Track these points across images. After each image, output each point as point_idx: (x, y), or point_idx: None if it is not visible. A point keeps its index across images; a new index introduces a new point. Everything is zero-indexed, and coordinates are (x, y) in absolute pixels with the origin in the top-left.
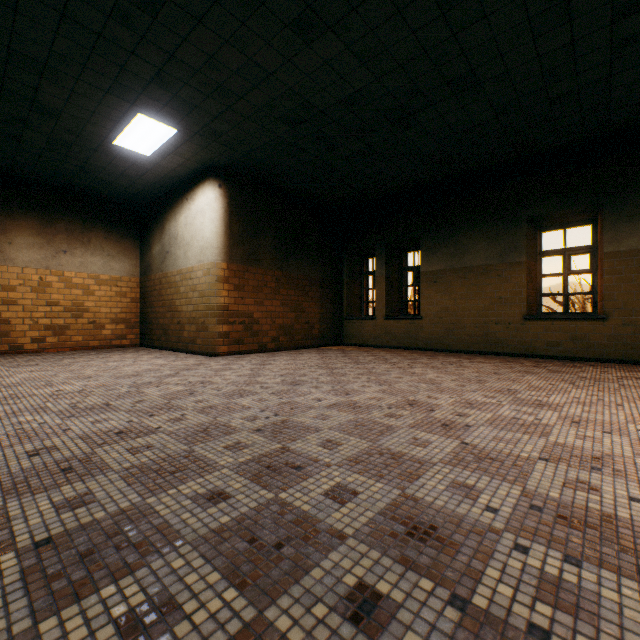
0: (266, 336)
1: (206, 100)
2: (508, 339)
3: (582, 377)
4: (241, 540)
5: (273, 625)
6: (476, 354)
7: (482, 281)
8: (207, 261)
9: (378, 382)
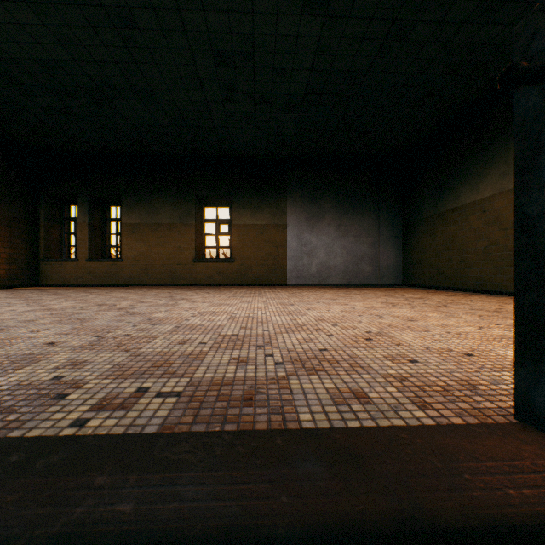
0: None
1: None
2: (185, 275)
3: (216, 291)
4: None
5: None
6: (165, 286)
7: (169, 234)
8: None
9: (76, 300)
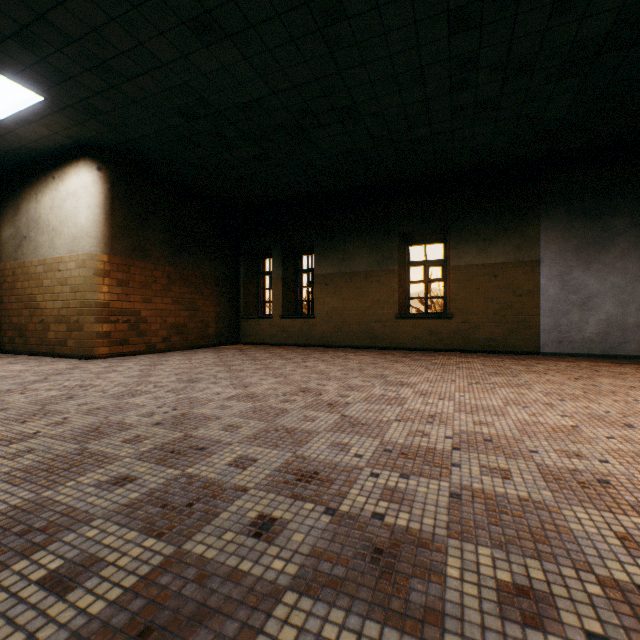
0: (156, 336)
1: (85, 73)
2: (385, 335)
3: (434, 363)
4: (154, 507)
5: (191, 552)
6: (360, 349)
7: (365, 285)
8: (82, 251)
9: (275, 375)
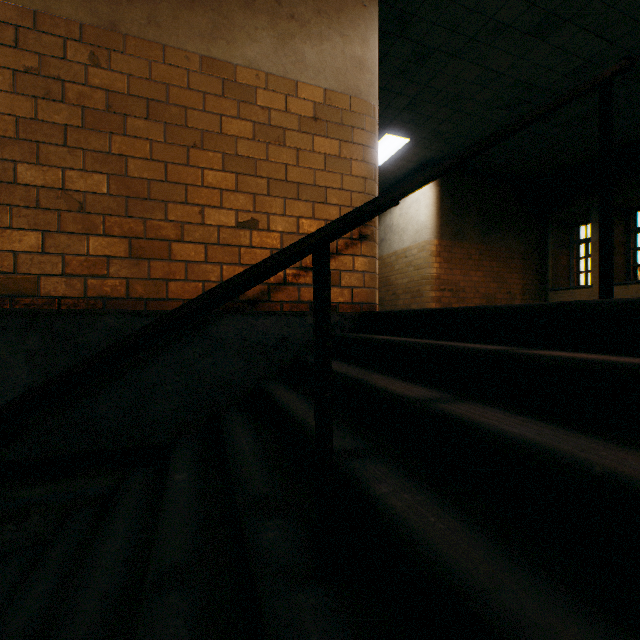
0: (470, 303)
1: (439, 110)
2: None
3: None
4: None
5: None
6: None
7: None
8: (421, 240)
9: None
